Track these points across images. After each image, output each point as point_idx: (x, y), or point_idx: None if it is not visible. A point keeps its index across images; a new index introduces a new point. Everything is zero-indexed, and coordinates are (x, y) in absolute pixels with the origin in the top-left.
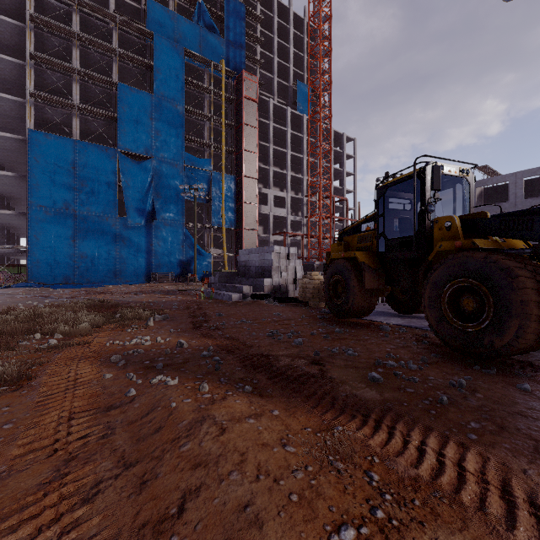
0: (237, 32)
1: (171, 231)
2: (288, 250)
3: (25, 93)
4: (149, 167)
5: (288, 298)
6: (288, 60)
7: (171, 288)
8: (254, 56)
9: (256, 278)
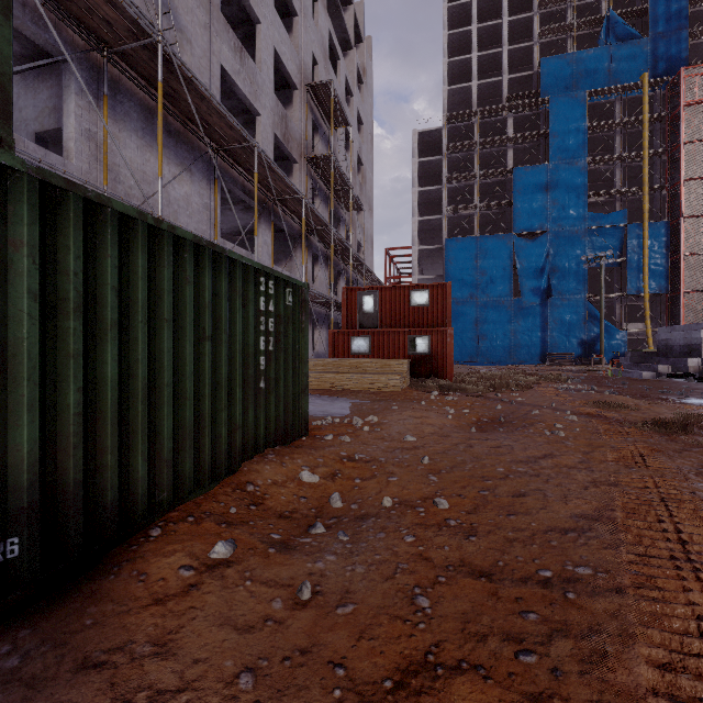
0: (672, 12)
1: (570, 307)
2: None
3: (438, 206)
4: (544, 242)
5: None
6: None
7: (573, 369)
8: None
9: (678, 358)
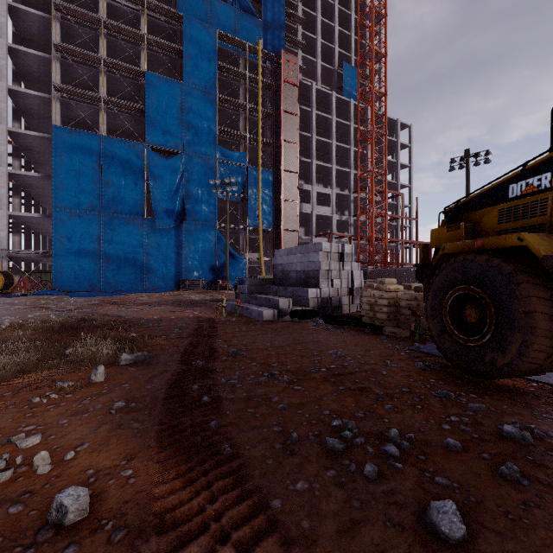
0: (275, 11)
1: (203, 233)
2: (341, 248)
3: None
4: (179, 163)
5: (345, 316)
6: (333, 40)
7: (196, 298)
8: (294, 38)
9: (298, 288)
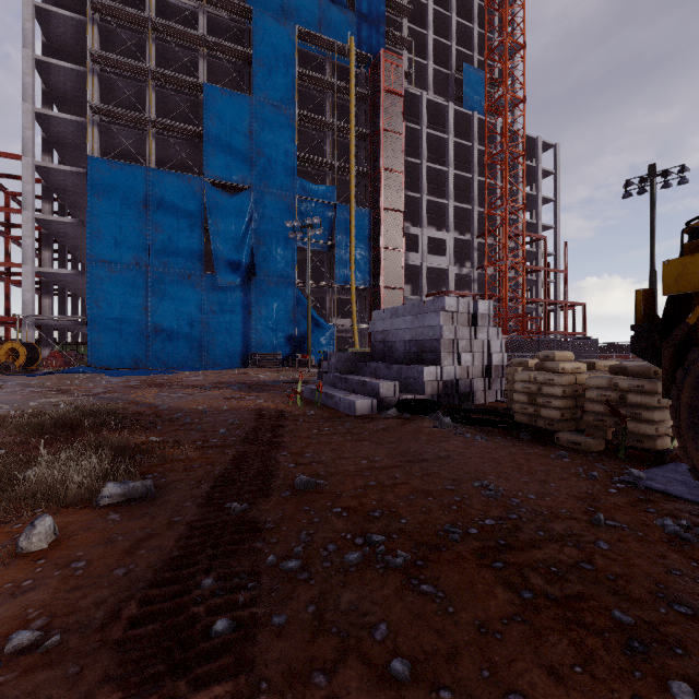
0: None
1: (278, 293)
2: (473, 306)
3: None
4: (247, 201)
5: (482, 411)
6: (450, 35)
7: (266, 379)
8: (398, 34)
9: (407, 366)
